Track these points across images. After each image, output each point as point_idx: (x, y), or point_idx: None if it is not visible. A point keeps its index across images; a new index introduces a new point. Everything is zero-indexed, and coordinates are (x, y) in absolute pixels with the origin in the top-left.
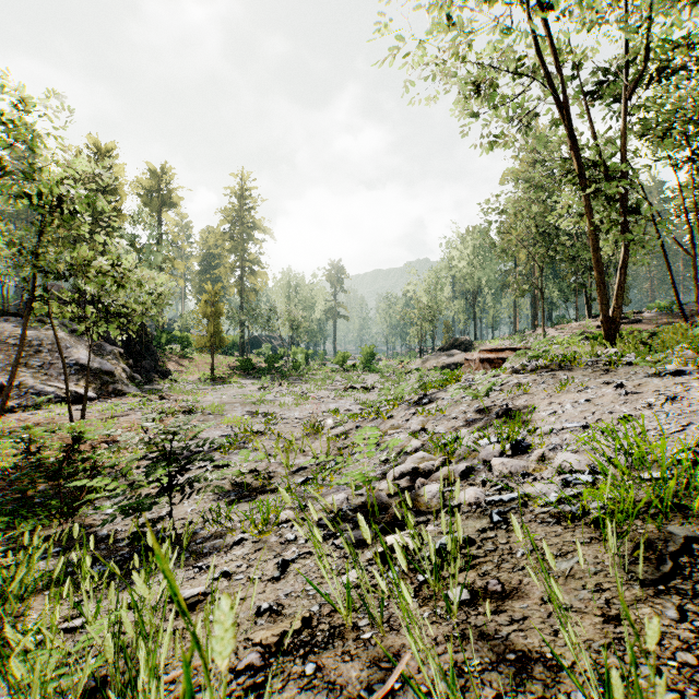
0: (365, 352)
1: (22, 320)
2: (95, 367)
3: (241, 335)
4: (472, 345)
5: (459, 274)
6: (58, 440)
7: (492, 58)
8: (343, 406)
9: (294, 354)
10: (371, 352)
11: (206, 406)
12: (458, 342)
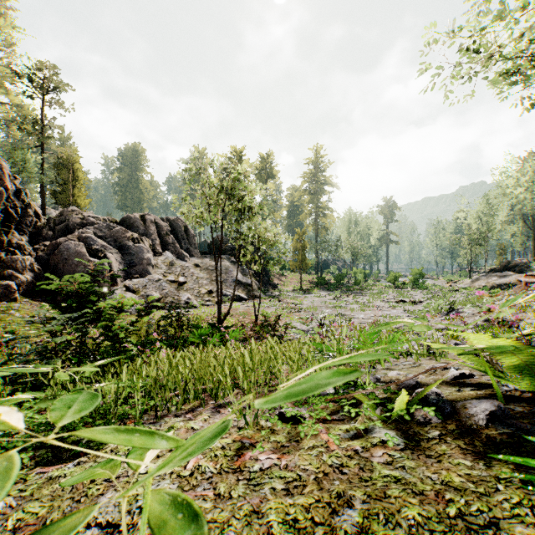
0: (414, 272)
1: (210, 256)
2: (244, 282)
3: (316, 260)
4: (528, 267)
5: (514, 200)
6: (246, 318)
7: (522, 52)
8: (395, 314)
9: (354, 273)
10: (420, 272)
11: (307, 307)
12: (510, 264)
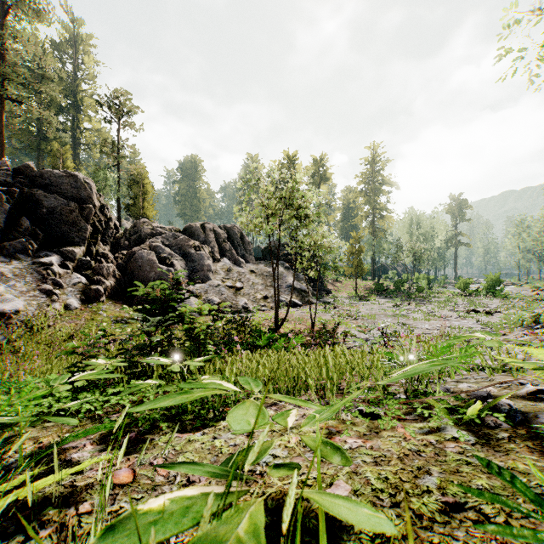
0: (488, 279)
1: (265, 262)
2: (298, 288)
3: (373, 264)
4: None
5: None
6: (302, 325)
7: None
8: (465, 325)
9: (416, 279)
10: (496, 279)
11: (364, 315)
12: None
